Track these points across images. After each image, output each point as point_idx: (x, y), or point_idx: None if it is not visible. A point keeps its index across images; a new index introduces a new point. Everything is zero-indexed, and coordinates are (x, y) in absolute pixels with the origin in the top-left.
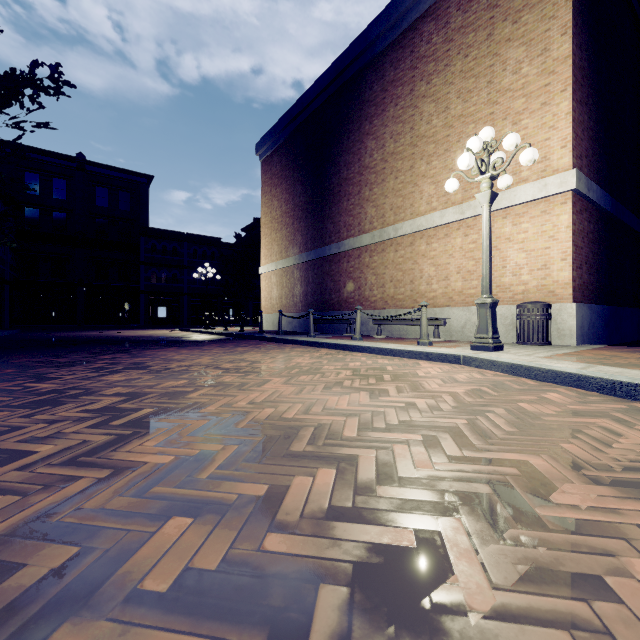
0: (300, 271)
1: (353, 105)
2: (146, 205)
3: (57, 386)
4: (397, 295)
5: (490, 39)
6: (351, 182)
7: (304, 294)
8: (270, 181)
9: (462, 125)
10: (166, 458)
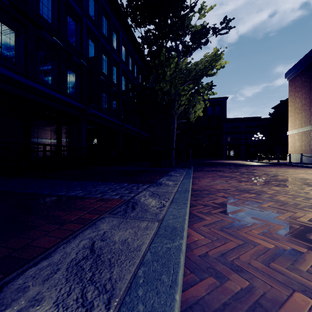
0: None
1: None
2: (225, 109)
3: (245, 171)
4: None
5: None
6: None
7: None
8: (294, 89)
9: None
10: (284, 178)
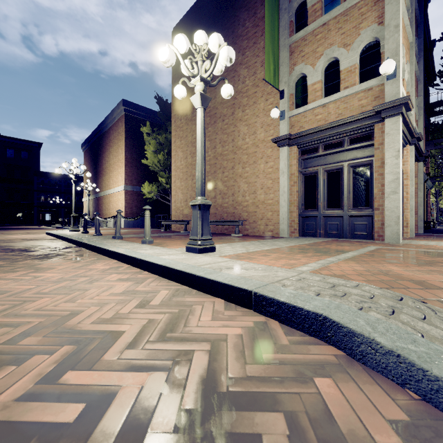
0: (92, 202)
1: (101, 145)
2: (38, 159)
3: None
4: (107, 213)
5: (118, 144)
6: (101, 172)
7: (93, 211)
8: (85, 162)
9: (115, 165)
10: None
